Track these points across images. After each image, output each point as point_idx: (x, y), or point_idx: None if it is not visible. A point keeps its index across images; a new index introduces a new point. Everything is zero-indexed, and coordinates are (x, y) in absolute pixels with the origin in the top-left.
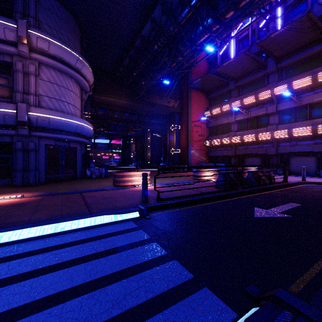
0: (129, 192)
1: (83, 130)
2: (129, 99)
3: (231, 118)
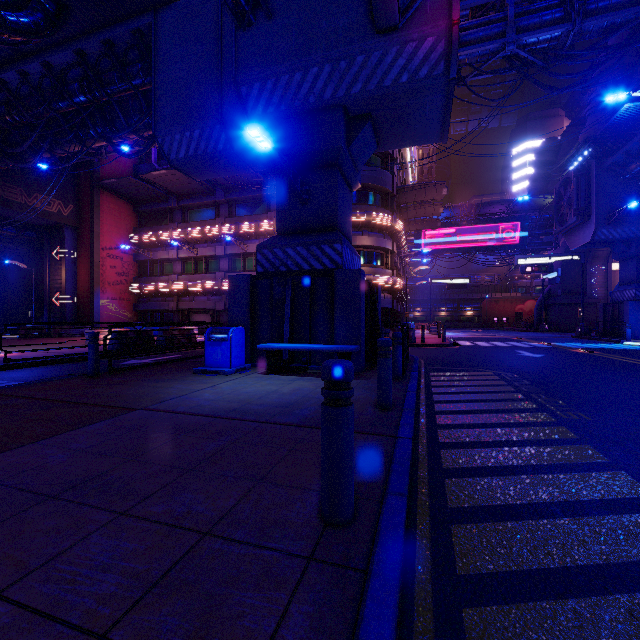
0: None
1: None
2: None
3: (173, 254)
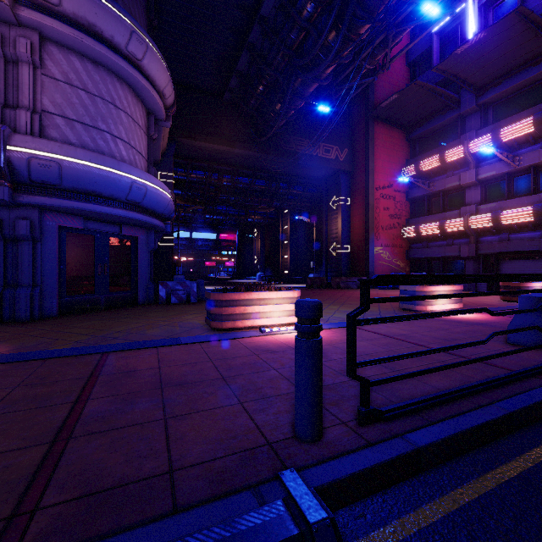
0: (245, 355)
1: (147, 195)
2: (248, 145)
3: (467, 177)
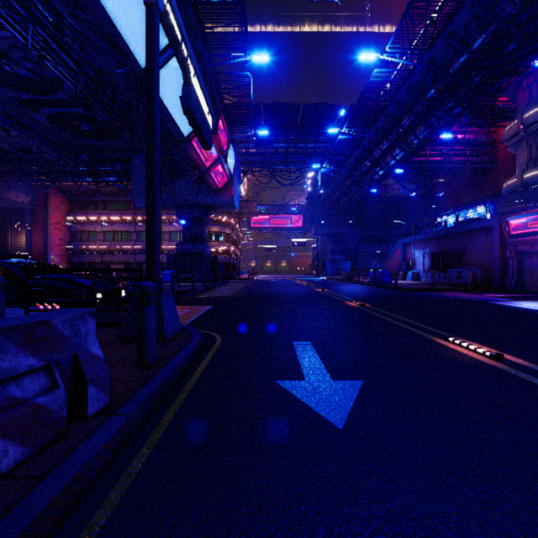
0: None
1: None
2: None
3: (98, 228)
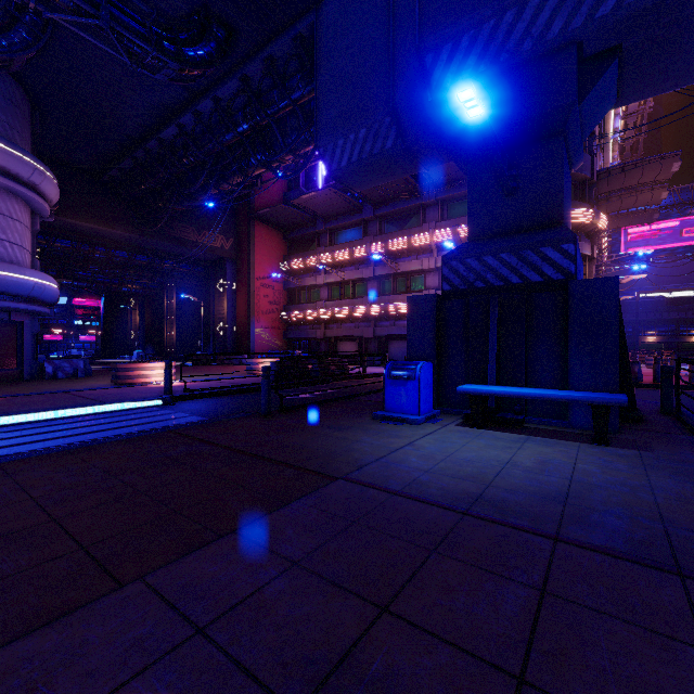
0: (144, 389)
1: (45, 292)
2: (130, 228)
3: (320, 279)
